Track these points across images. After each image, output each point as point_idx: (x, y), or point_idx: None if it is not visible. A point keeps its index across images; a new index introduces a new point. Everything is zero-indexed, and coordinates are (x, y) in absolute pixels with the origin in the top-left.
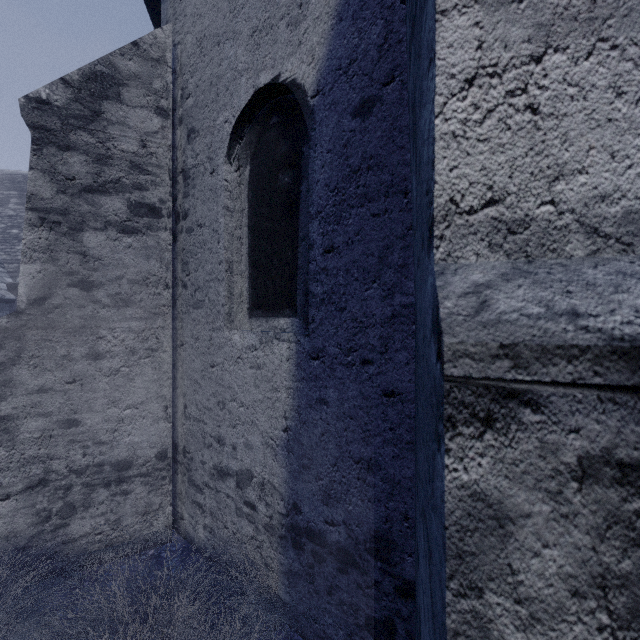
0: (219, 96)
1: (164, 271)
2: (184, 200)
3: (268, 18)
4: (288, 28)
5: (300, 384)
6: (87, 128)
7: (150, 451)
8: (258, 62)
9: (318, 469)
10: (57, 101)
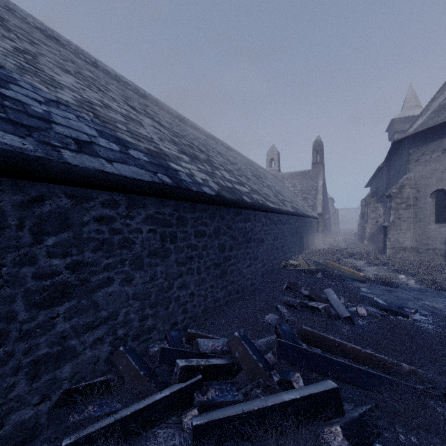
0: (427, 187)
1: (411, 215)
2: (415, 203)
3: (441, 179)
4: (445, 182)
5: None
6: (399, 194)
7: (409, 246)
8: (438, 185)
9: None
10: (395, 191)
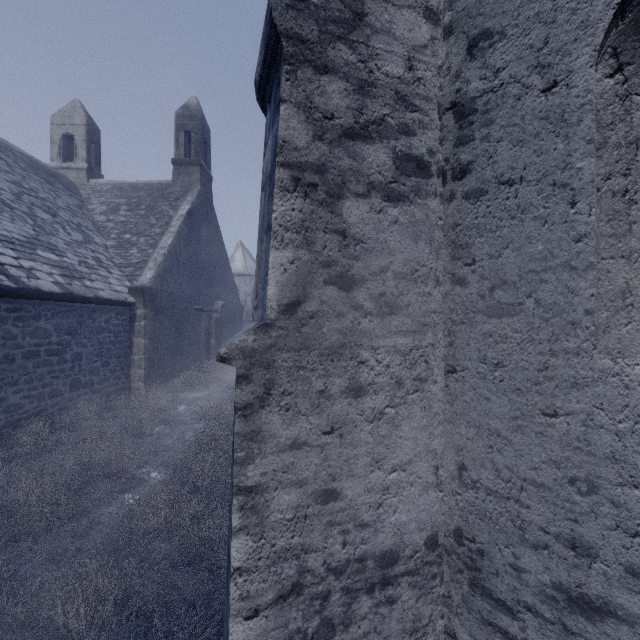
0: None
1: (433, 259)
2: (458, 149)
3: None
4: None
5: None
6: (347, 39)
7: (418, 535)
8: None
9: None
10: None
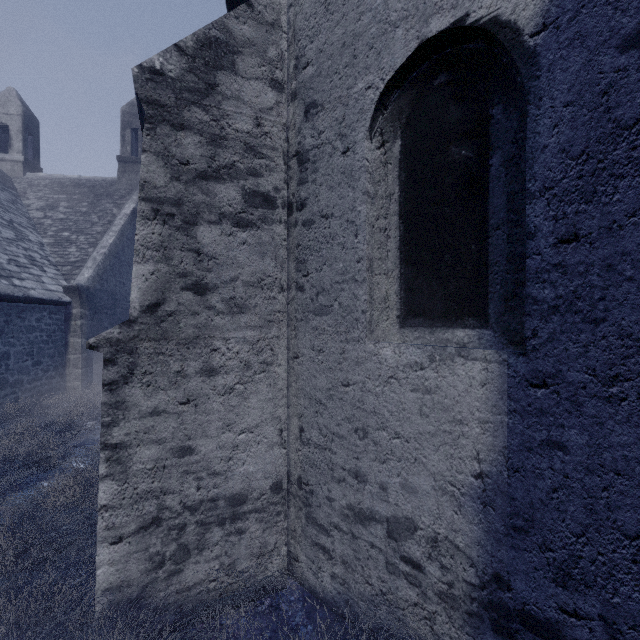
0: (357, 58)
1: (279, 271)
2: (299, 188)
3: None
4: None
5: (508, 418)
6: (201, 103)
7: (265, 482)
8: (426, 5)
9: (545, 536)
10: (171, 71)
